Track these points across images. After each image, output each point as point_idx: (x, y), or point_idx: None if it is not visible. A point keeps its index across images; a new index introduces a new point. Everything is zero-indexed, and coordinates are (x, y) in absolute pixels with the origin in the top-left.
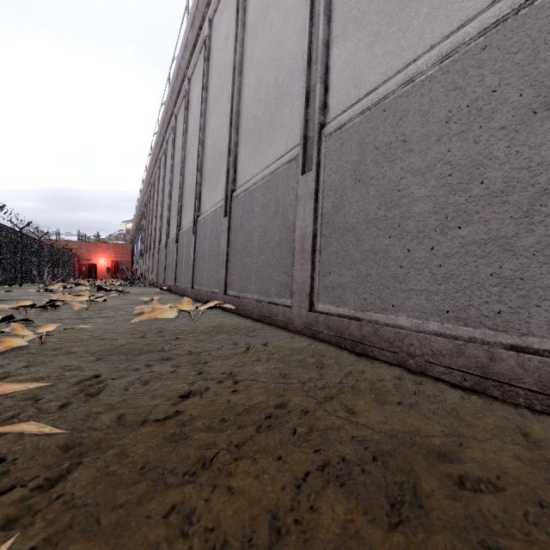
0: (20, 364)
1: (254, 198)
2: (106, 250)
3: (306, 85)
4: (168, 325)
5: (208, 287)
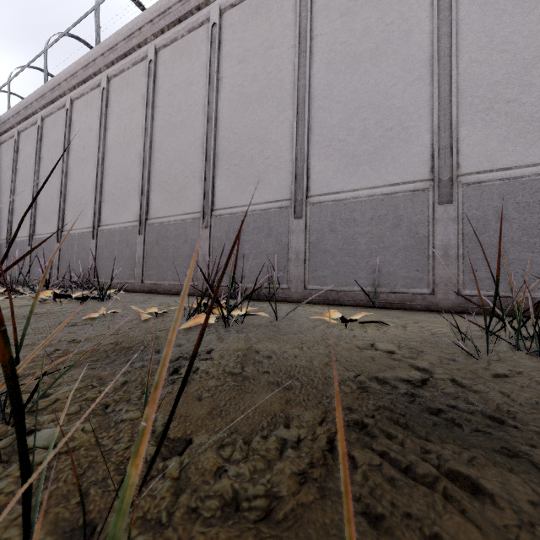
0: None
1: (18, 245)
2: None
3: (30, 223)
4: None
5: None
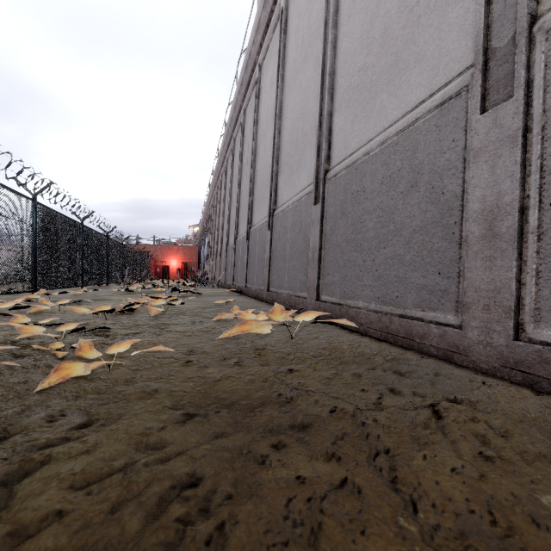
0: (75, 421)
1: (366, 172)
2: (176, 252)
3: None
4: (263, 342)
5: (290, 290)
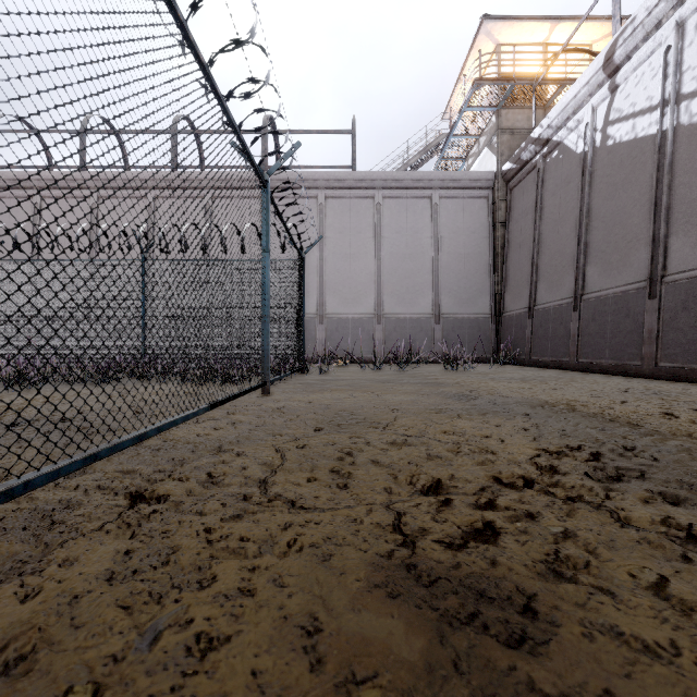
0: None
1: None
2: None
3: None
4: None
5: None
